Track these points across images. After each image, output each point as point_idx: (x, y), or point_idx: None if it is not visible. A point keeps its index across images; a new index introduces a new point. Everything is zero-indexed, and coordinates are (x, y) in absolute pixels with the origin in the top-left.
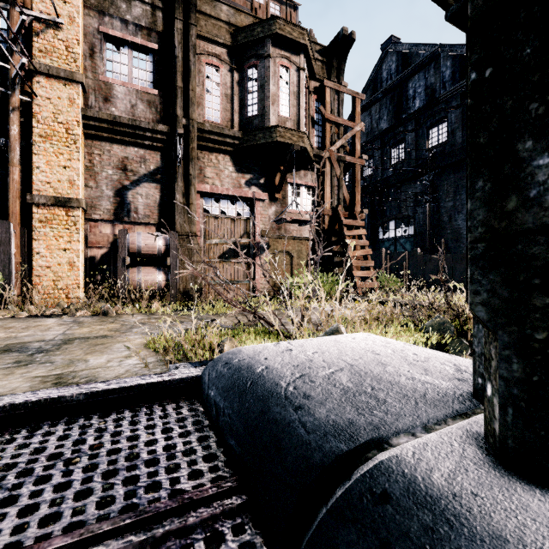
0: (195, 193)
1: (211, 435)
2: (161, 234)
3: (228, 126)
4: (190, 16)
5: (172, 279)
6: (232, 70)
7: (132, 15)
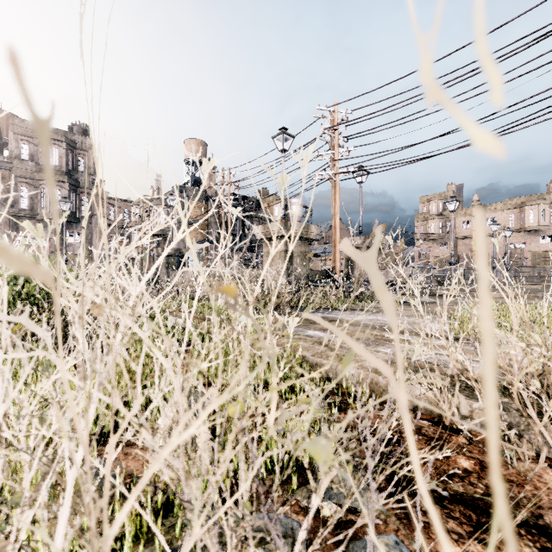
0: None
1: None
2: None
3: None
4: None
5: None
6: None
7: None
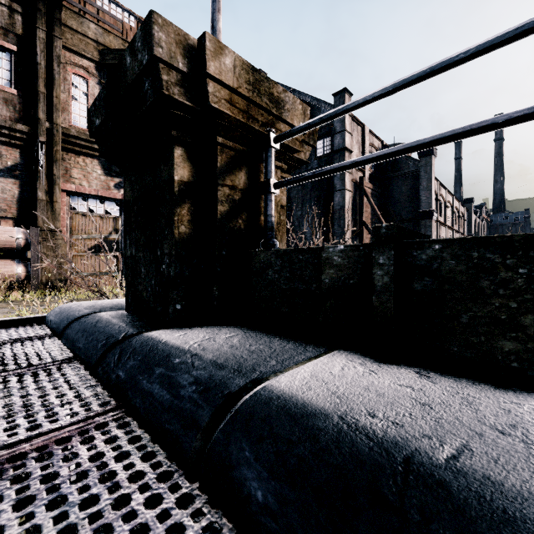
0: (59, 192)
1: (47, 329)
2: (21, 229)
3: None
4: (54, 29)
5: (34, 271)
6: (101, 84)
7: None
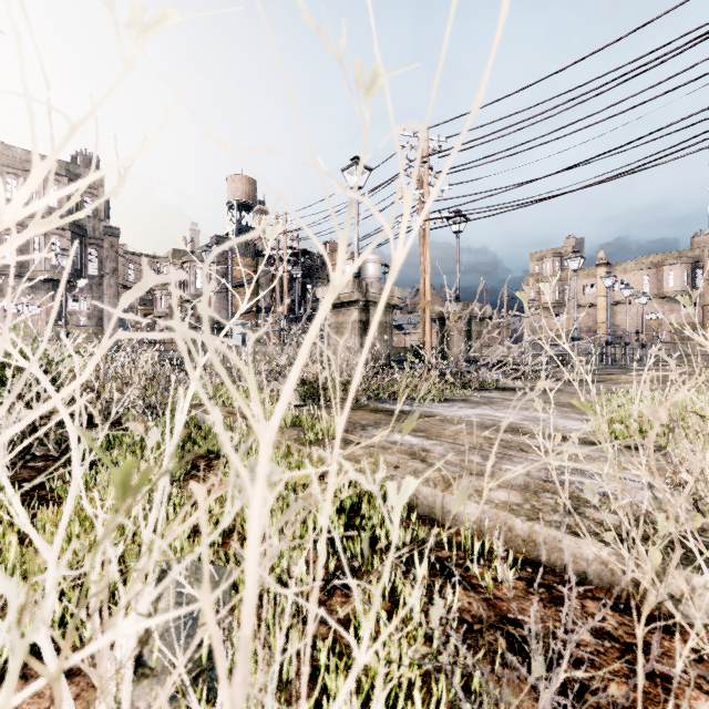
0: None
1: None
2: None
3: None
4: None
5: None
6: None
7: None
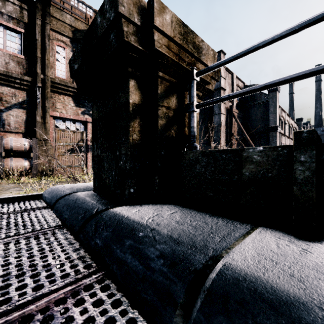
0: (49, 117)
1: (43, 203)
2: (27, 139)
3: (71, 81)
4: (46, 18)
5: (34, 164)
6: (73, 51)
7: (6, 9)
